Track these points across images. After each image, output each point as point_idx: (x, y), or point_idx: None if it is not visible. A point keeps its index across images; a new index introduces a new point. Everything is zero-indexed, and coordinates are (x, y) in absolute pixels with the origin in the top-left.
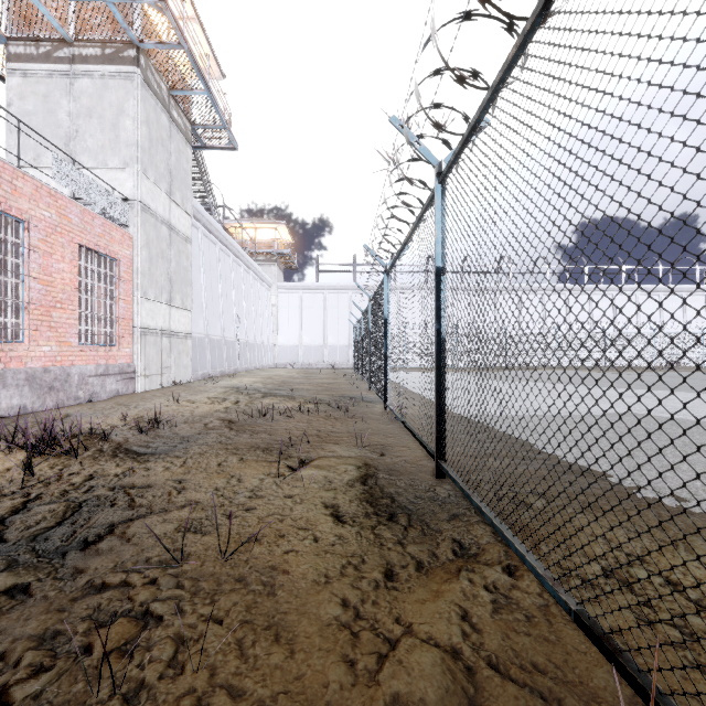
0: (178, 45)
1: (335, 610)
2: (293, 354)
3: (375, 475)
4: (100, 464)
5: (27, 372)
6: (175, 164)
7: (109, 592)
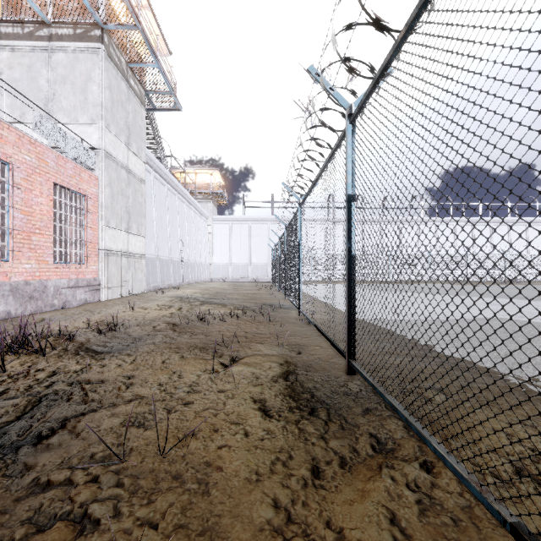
0: (134, 26)
1: (267, 513)
2: (225, 271)
3: (295, 372)
4: (63, 362)
5: (11, 284)
6: (132, 122)
7: (52, 492)
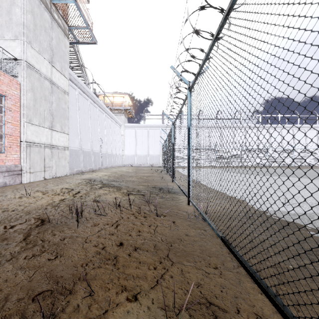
0: None
1: None
2: (132, 159)
3: None
4: None
5: None
6: (56, 46)
7: None
